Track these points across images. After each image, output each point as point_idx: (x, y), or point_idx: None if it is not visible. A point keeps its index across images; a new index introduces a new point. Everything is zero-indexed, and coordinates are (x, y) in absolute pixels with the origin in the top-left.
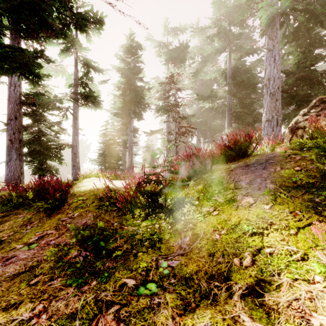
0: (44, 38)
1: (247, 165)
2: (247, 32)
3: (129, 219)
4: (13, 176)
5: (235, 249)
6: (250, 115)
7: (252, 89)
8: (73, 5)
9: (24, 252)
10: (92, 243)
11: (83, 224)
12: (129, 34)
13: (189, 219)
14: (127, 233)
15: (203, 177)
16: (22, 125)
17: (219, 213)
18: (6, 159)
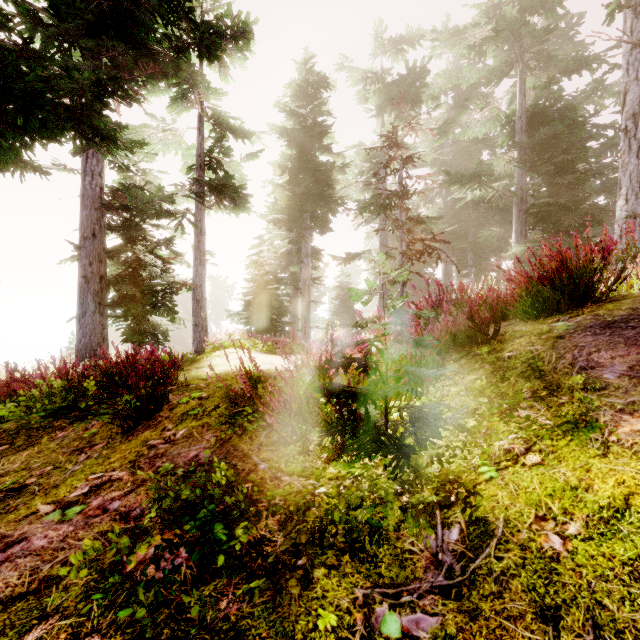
0: (142, 81)
1: (607, 323)
2: (563, 28)
3: (293, 458)
4: (89, 344)
5: (639, 612)
6: (576, 211)
7: (579, 151)
8: (193, 7)
9: (47, 529)
10: (195, 528)
11: (191, 460)
12: (303, 60)
13: (455, 474)
14: (288, 499)
15: (478, 353)
16: (104, 247)
17: (544, 460)
18: (78, 312)
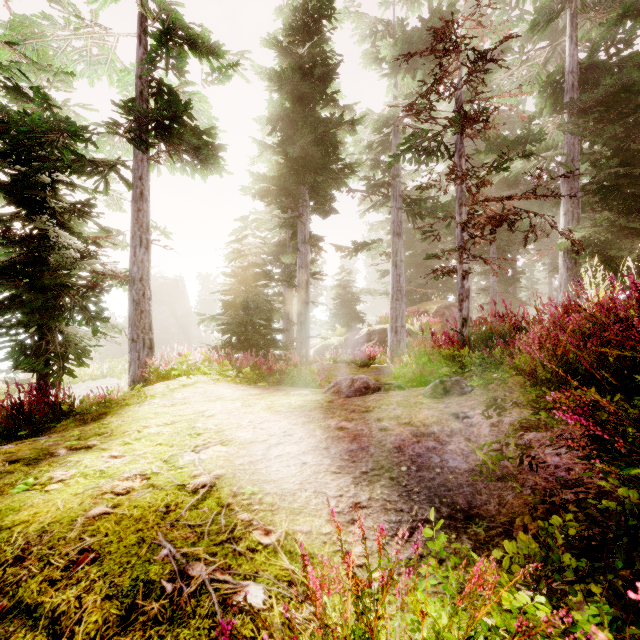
0: None
1: None
2: None
3: None
4: None
5: None
6: None
7: None
8: None
9: None
10: None
11: None
12: None
13: None
14: None
15: None
16: None
17: None
18: None
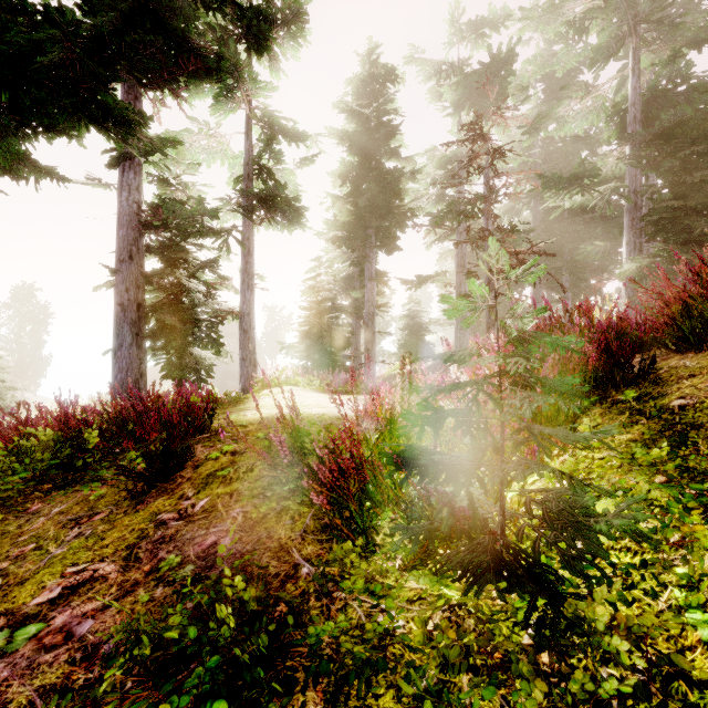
0: (184, 81)
1: None
2: None
3: (351, 565)
4: (126, 380)
5: None
6: None
7: None
8: None
9: None
10: None
11: (206, 551)
12: (366, 51)
13: (645, 631)
14: (341, 645)
15: (620, 400)
16: (141, 271)
17: None
18: (114, 344)
